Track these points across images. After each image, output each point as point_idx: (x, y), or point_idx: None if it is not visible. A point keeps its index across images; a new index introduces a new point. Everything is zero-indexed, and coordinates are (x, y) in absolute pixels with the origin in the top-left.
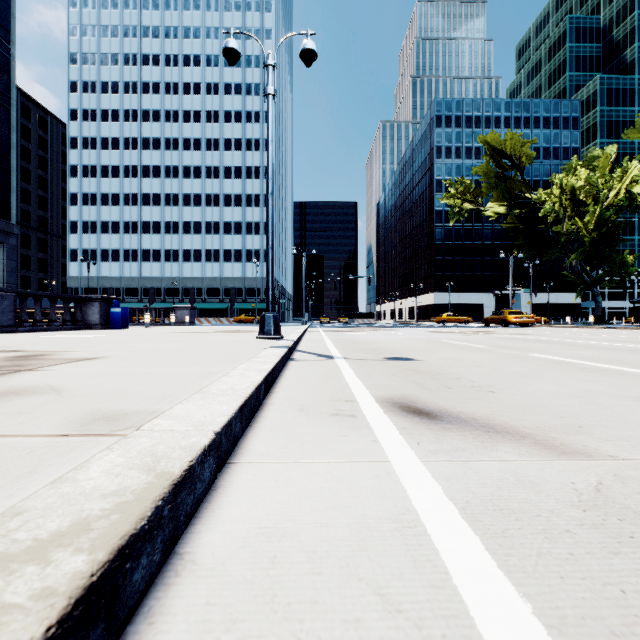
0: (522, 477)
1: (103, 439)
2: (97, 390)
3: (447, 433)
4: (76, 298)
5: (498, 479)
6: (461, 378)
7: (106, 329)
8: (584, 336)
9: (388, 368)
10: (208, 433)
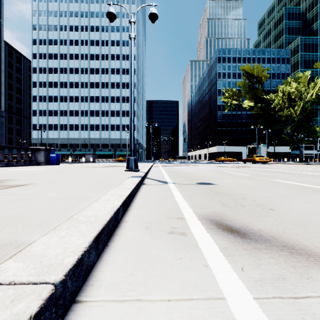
0: None
1: None
2: None
3: (261, 255)
4: (31, 149)
5: None
6: (247, 198)
7: (47, 165)
8: (298, 169)
9: (200, 190)
10: (43, 290)
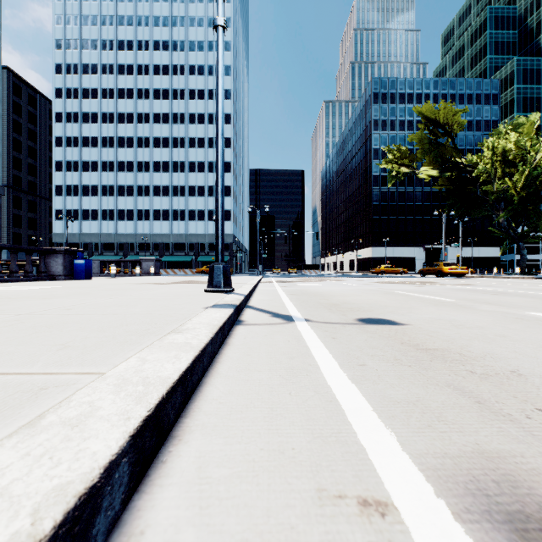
0: None
1: None
2: None
3: None
4: (38, 250)
5: None
6: (523, 373)
7: (69, 280)
8: (535, 287)
9: (377, 342)
10: None
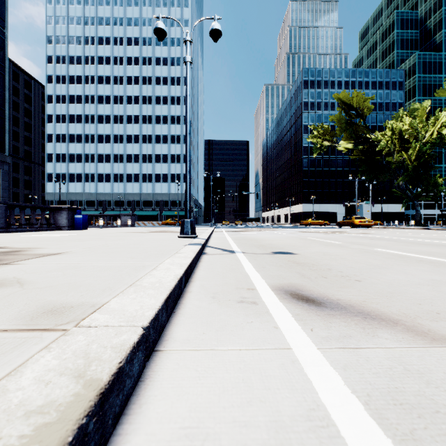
0: (408, 366)
1: (46, 335)
2: (53, 283)
3: (333, 319)
4: (50, 208)
5: (388, 368)
6: (332, 269)
7: (71, 230)
8: (411, 235)
9: (276, 260)
10: (137, 329)
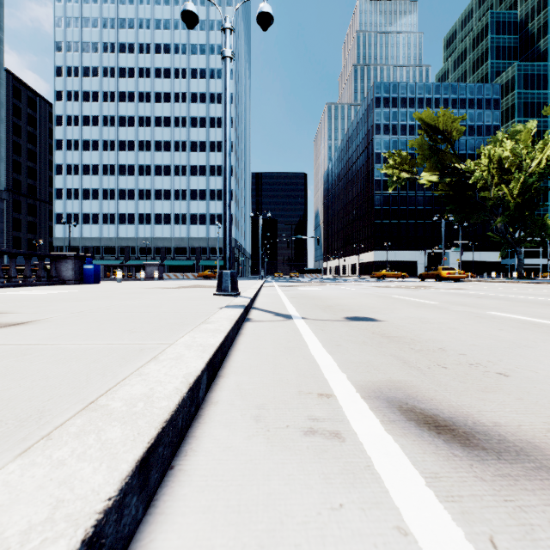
0: None
1: None
2: None
3: (522, 496)
4: (50, 256)
5: None
6: (446, 349)
7: (79, 284)
8: (520, 291)
9: (354, 332)
10: None
